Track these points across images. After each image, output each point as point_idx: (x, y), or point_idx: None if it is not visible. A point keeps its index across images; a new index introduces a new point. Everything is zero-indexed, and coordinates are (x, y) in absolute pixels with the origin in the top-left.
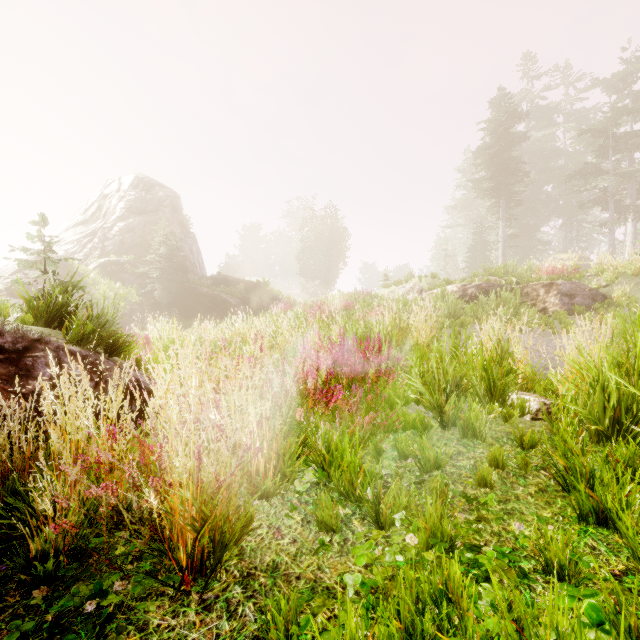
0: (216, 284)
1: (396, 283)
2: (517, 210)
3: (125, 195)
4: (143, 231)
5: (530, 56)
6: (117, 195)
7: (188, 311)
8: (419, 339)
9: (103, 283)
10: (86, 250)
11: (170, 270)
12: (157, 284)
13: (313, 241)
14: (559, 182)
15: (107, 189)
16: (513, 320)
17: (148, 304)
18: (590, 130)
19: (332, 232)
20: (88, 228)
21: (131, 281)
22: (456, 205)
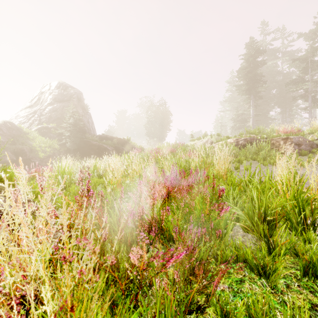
0: (101, 139)
1: (198, 139)
2: (258, 102)
3: (52, 92)
4: (62, 111)
5: (265, 23)
6: (48, 92)
7: (85, 154)
8: (220, 170)
9: (38, 138)
10: (30, 121)
11: (75, 131)
12: (68, 139)
13: (153, 118)
14: (279, 88)
15: (43, 89)
16: (267, 158)
17: (63, 150)
18: (298, 59)
19: (163, 113)
20: (32, 109)
21: (54, 137)
22: (226, 100)
